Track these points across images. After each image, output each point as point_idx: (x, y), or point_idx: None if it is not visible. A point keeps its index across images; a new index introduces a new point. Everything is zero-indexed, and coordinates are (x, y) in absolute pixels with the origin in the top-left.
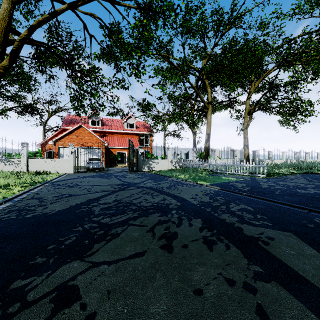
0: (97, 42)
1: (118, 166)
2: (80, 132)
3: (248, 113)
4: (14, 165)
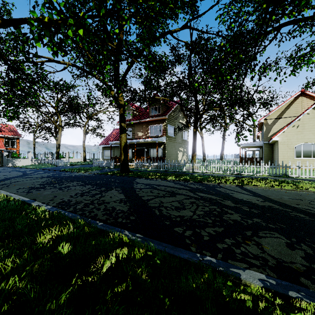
0: None
1: None
2: None
3: (85, 133)
4: None
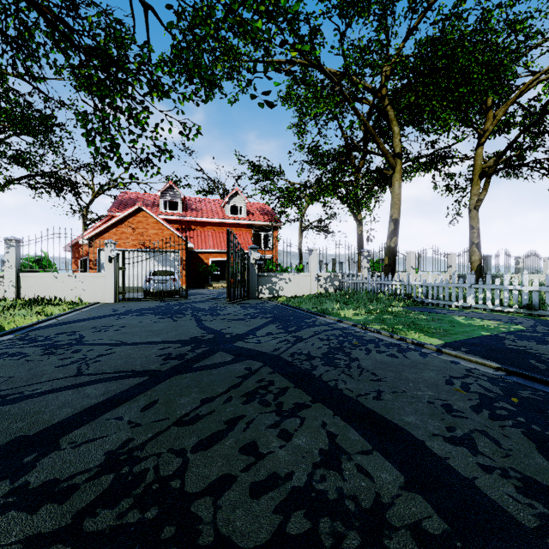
0: (161, 23)
1: (213, 287)
2: (139, 221)
3: (480, 175)
4: None
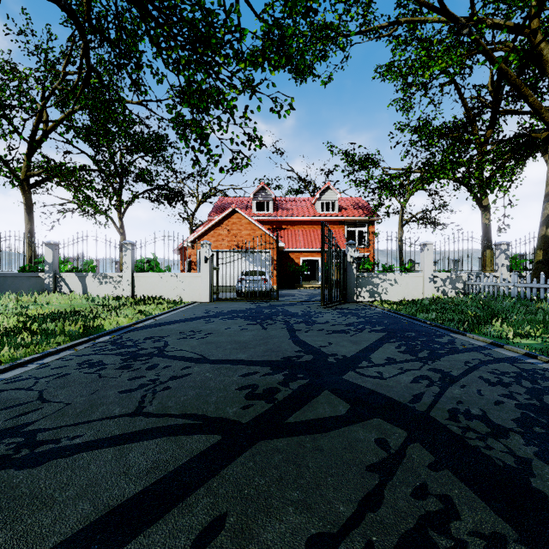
0: (252, 9)
1: (304, 287)
2: (233, 223)
3: None
4: (113, 284)
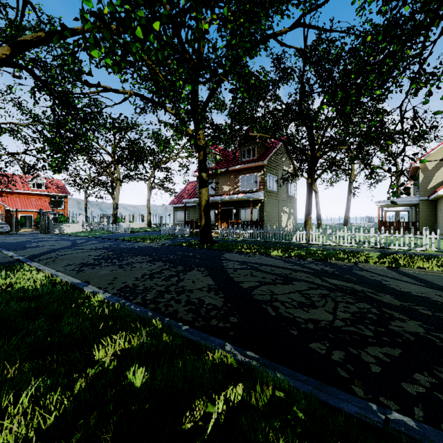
0: (8, 130)
1: (23, 230)
2: None
3: (149, 189)
4: None
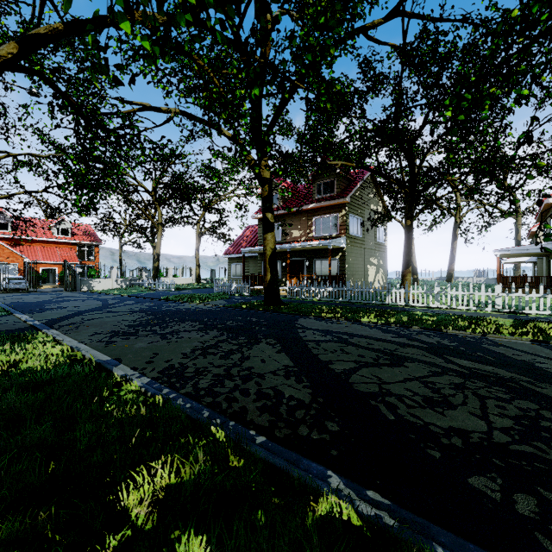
0: (26, 164)
1: (45, 287)
2: None
3: (198, 236)
4: None
